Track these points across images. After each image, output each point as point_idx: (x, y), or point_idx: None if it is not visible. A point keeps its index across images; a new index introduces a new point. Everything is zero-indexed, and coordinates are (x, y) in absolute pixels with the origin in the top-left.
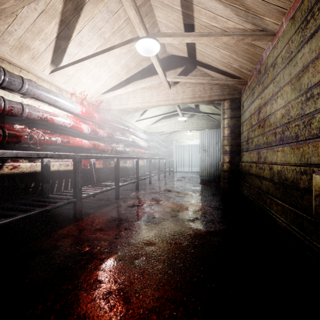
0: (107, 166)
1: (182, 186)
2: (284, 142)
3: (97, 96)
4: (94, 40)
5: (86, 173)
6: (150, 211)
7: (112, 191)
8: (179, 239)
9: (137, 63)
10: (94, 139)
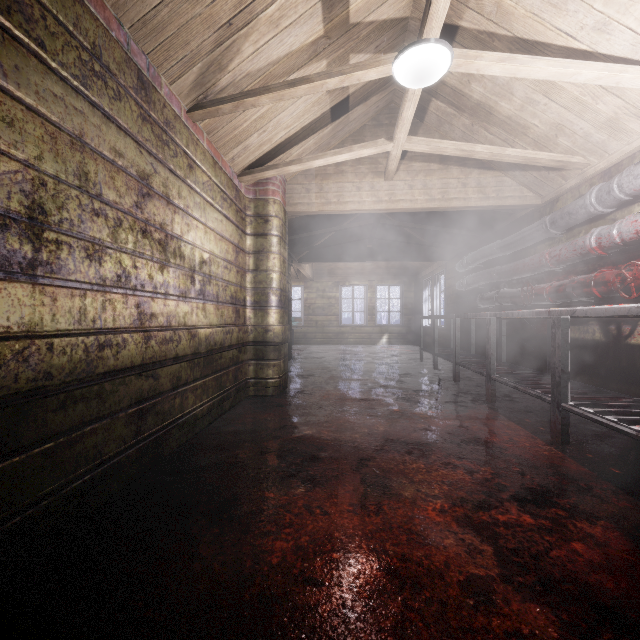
0: None
1: None
2: (206, 298)
3: None
4: None
5: None
6: (444, 473)
7: None
8: (341, 423)
9: None
10: None
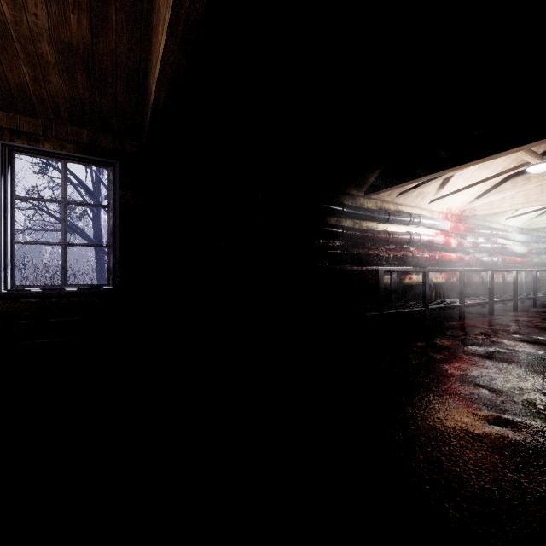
0: (469, 281)
1: None
2: None
3: (461, 207)
4: (473, 166)
5: (449, 287)
6: (543, 325)
7: (476, 309)
8: None
9: (519, 161)
10: (456, 251)
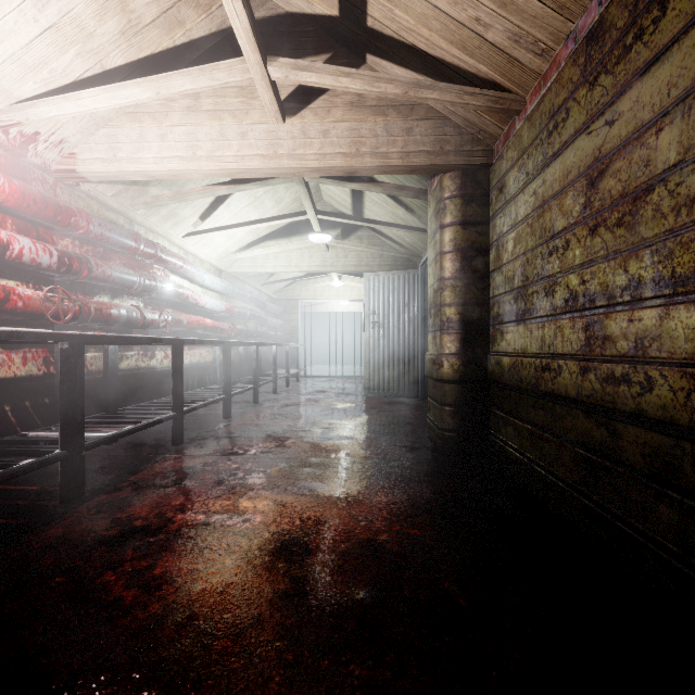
0: None
1: (321, 421)
2: None
3: (0, 108)
4: None
5: None
6: (187, 565)
7: None
8: None
9: (165, 9)
10: None
